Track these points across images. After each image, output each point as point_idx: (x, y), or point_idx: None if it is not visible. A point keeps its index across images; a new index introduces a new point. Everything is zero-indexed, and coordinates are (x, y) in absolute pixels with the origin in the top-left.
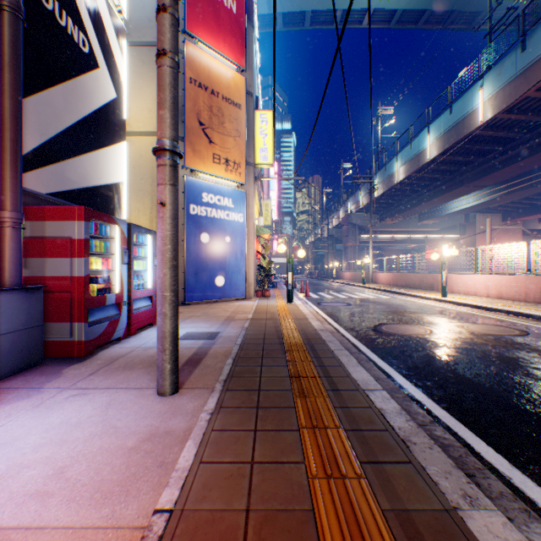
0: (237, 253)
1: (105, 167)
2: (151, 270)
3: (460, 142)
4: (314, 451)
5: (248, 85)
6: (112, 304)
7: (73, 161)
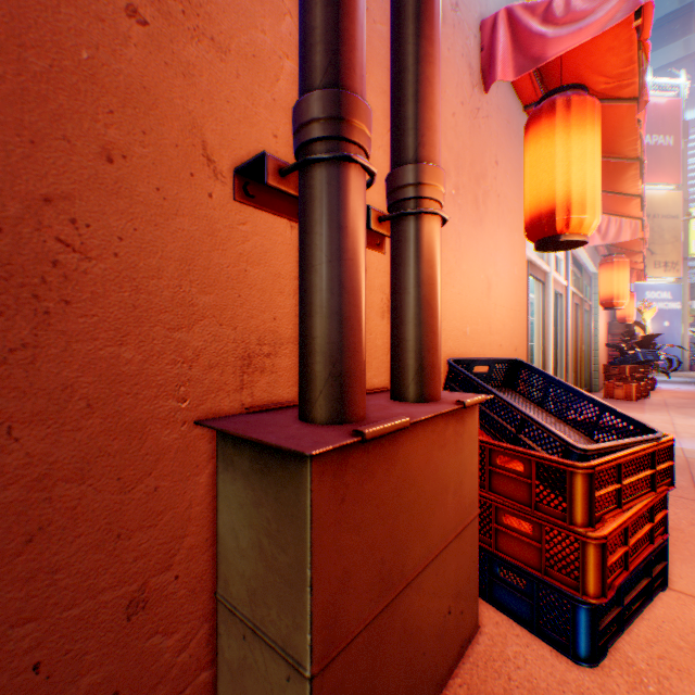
0: (673, 334)
1: None
2: None
3: None
4: None
5: (682, 194)
6: None
7: None
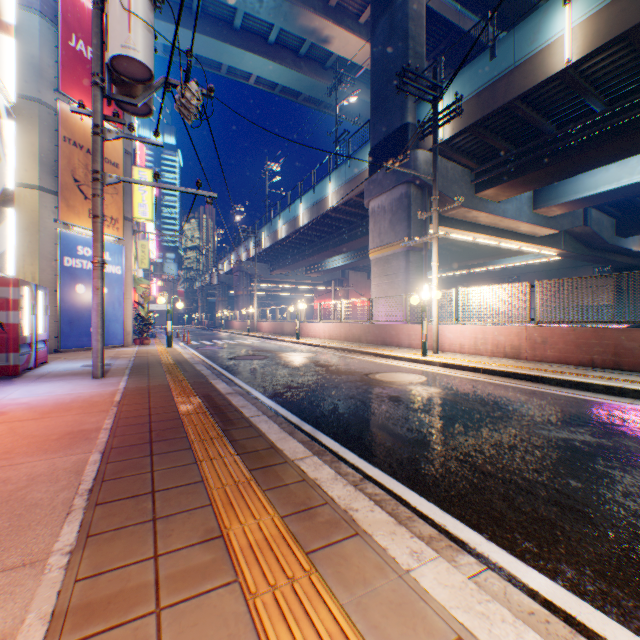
0: (116, 303)
1: (4, 237)
2: (45, 319)
3: (322, 217)
4: (172, 379)
5: (128, 145)
6: (26, 343)
7: None
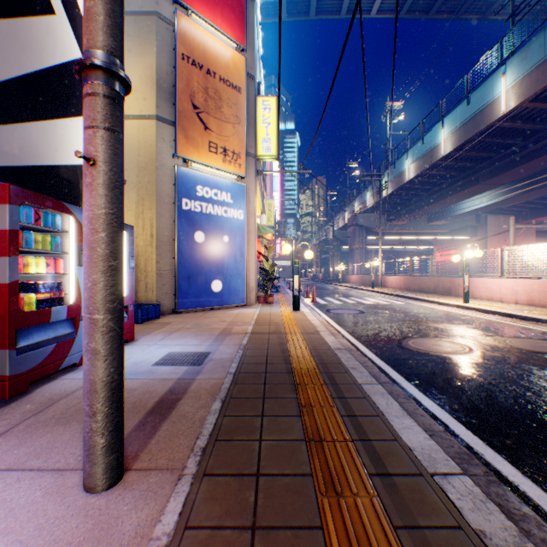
0: (237, 254)
1: (64, 143)
2: (127, 274)
3: (478, 135)
4: None
5: (249, 67)
6: (63, 320)
7: (10, 127)
